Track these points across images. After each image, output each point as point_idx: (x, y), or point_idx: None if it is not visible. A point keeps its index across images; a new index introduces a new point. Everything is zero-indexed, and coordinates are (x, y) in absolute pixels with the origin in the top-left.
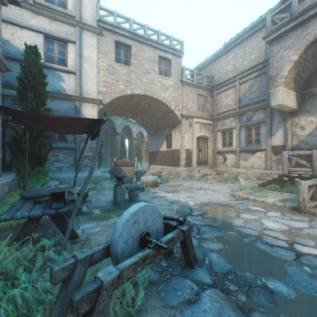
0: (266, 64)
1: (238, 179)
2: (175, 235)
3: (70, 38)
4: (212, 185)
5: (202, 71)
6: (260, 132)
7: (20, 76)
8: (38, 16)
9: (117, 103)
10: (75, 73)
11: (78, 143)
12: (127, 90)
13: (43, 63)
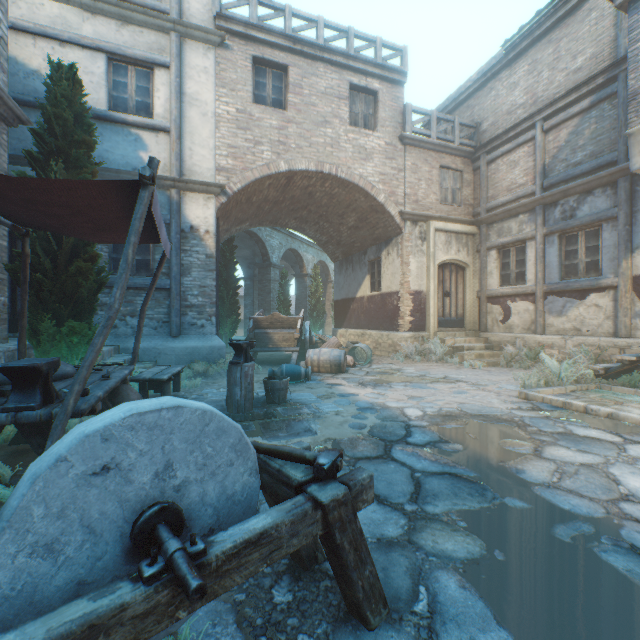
0: (616, 72)
1: (542, 360)
2: (283, 519)
3: (159, 57)
4: (473, 374)
5: (452, 116)
6: (599, 244)
7: (40, 129)
8: (95, 18)
9: (261, 194)
10: (168, 131)
11: (174, 278)
12: (278, 163)
13: (104, 112)
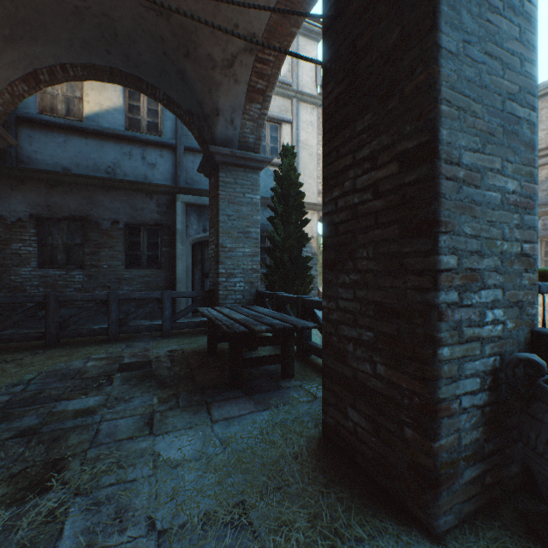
0: None
1: None
2: None
3: (286, 116)
4: None
5: None
6: None
7: (274, 188)
8: None
9: None
10: None
11: None
12: None
13: None
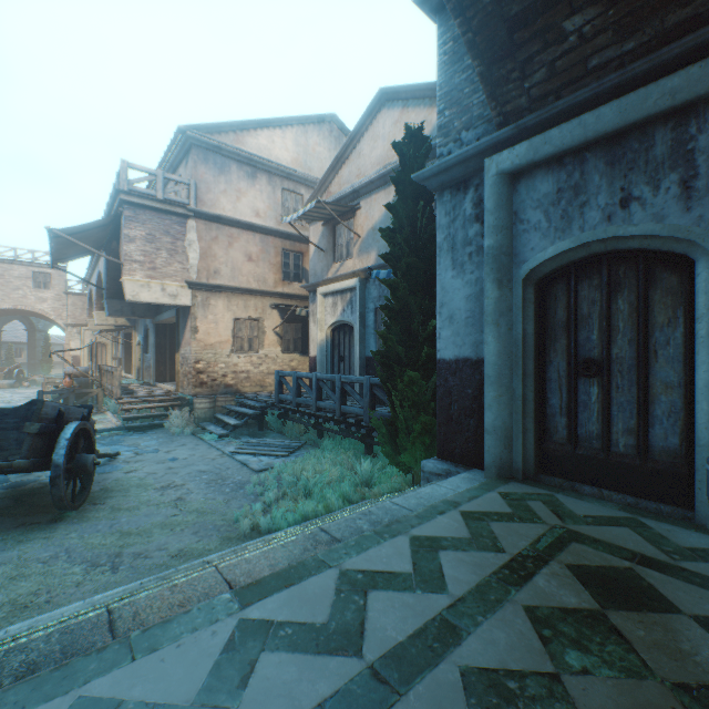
0: None
1: None
2: None
3: None
4: None
5: None
6: None
7: None
8: None
9: None
10: None
11: None
12: None
13: None
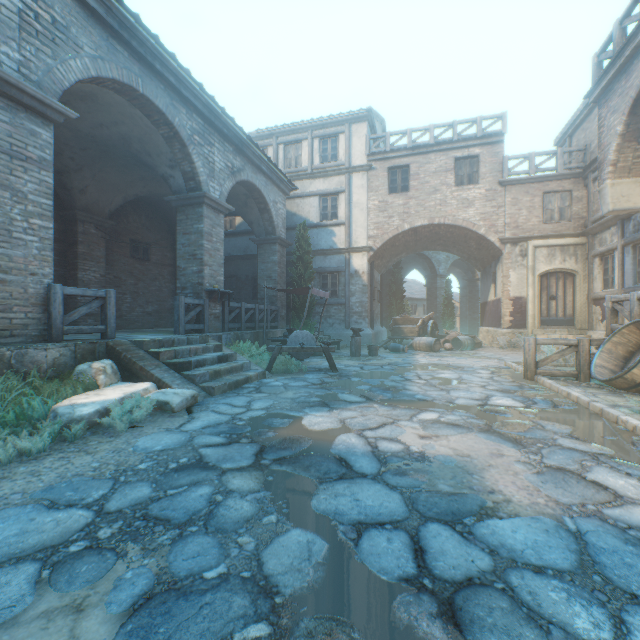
0: None
1: None
2: (315, 347)
3: (340, 189)
4: None
5: (573, 137)
6: None
7: (295, 249)
8: (315, 181)
9: (400, 241)
10: (344, 224)
11: (347, 298)
12: (403, 226)
13: (318, 223)
